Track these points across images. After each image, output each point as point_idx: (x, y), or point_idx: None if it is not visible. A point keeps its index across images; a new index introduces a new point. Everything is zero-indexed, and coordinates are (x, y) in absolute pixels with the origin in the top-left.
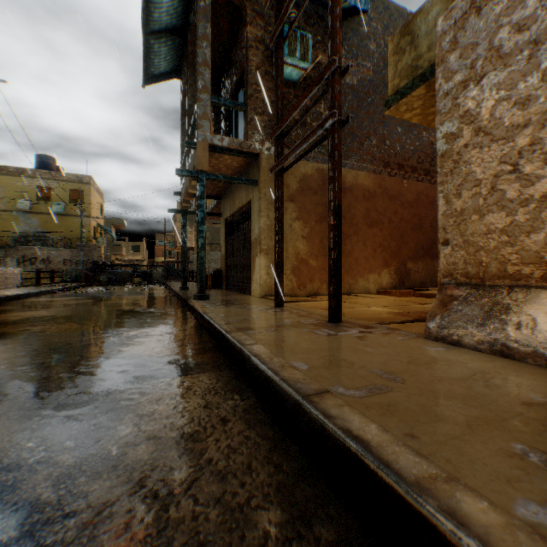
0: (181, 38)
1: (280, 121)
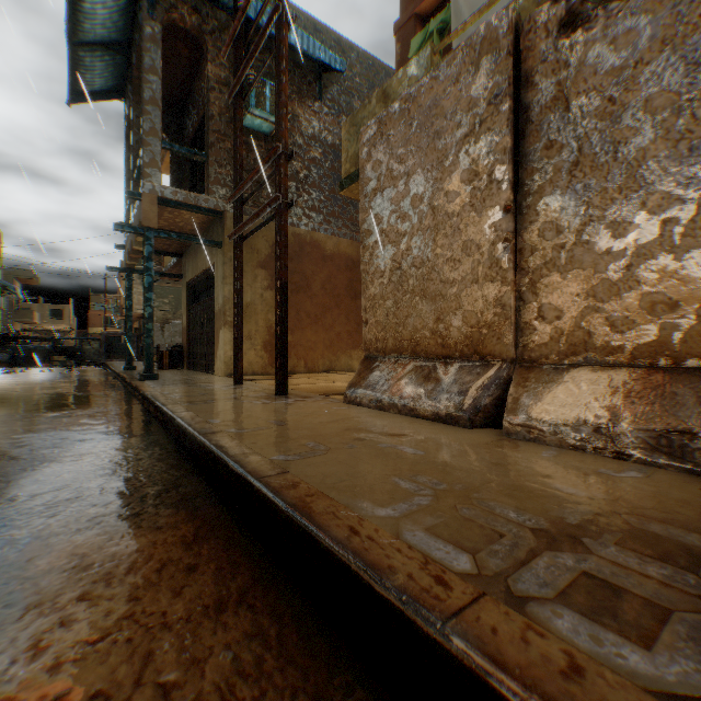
0: (125, 55)
1: (237, 188)
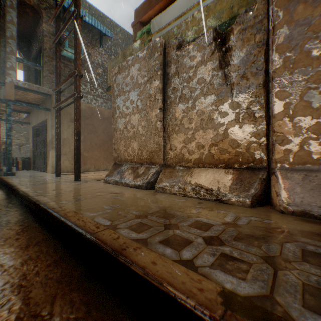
0: None
1: (57, 86)
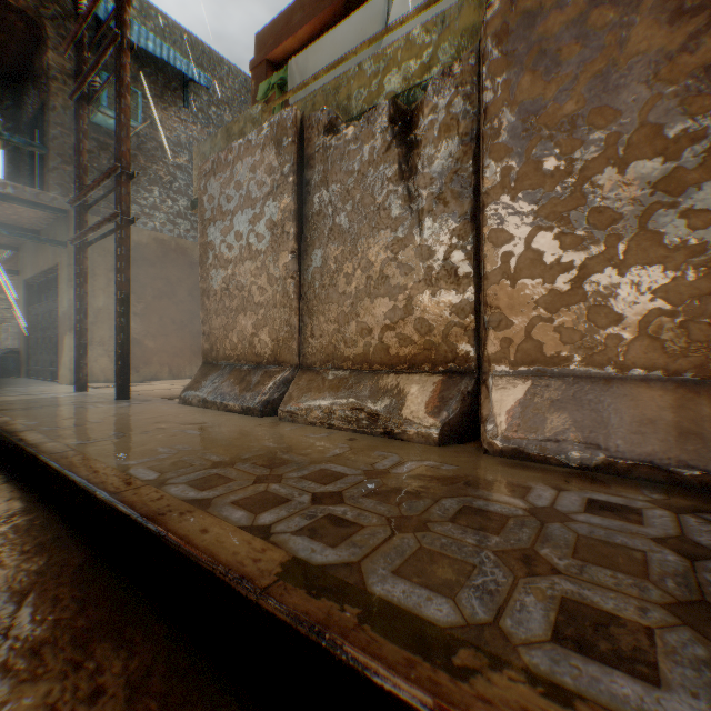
0: None
1: (79, 194)
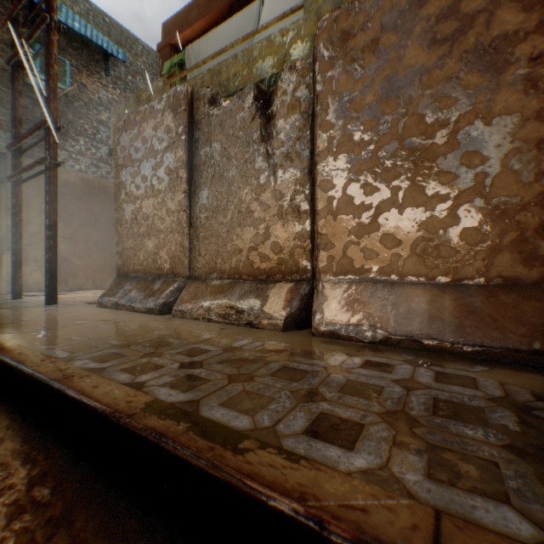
0: None
1: (15, 141)
